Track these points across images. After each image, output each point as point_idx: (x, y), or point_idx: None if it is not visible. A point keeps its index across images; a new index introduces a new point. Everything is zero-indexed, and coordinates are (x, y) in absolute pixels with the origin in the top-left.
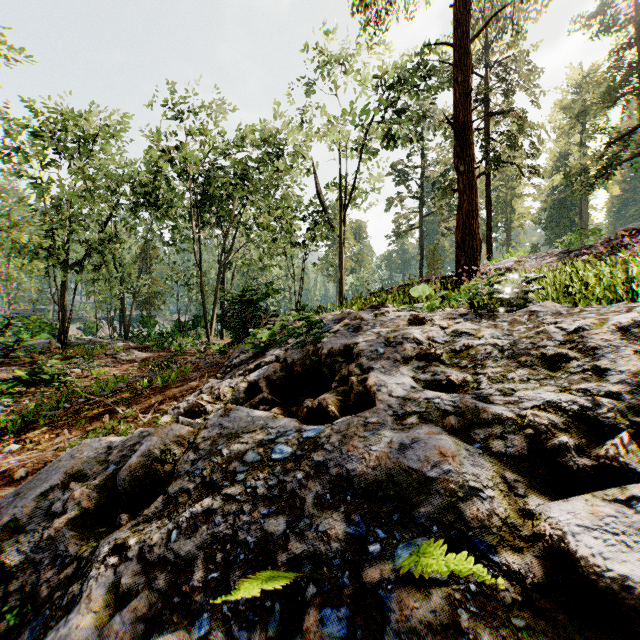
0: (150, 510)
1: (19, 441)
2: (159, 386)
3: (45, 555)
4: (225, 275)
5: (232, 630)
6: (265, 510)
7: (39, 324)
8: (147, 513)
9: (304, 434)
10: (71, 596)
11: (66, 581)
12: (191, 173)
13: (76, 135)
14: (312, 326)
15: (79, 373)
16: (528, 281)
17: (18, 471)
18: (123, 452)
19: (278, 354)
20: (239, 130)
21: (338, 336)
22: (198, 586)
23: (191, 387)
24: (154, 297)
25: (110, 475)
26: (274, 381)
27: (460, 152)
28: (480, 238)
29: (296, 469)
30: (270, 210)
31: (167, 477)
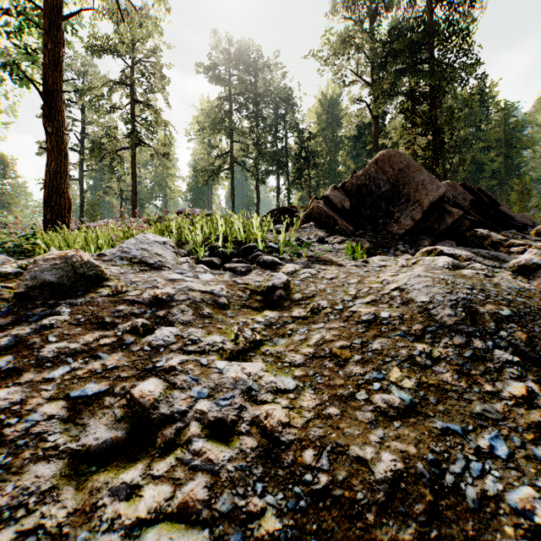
0: None
1: None
2: None
3: None
4: None
5: None
6: None
7: None
8: None
9: None
10: None
11: None
12: None
13: None
14: None
15: None
16: (19, 237)
17: None
18: None
19: None
20: None
21: None
22: None
23: None
24: None
25: None
26: None
27: (49, 114)
28: (70, 198)
29: None
30: None
31: None
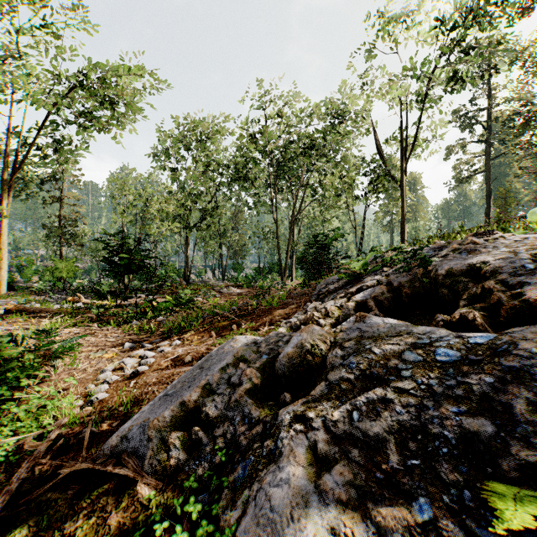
0: (316, 392)
1: (179, 339)
2: (266, 307)
3: (235, 413)
4: (294, 229)
5: (468, 525)
6: (453, 408)
7: (172, 269)
8: (313, 394)
9: (470, 340)
10: (266, 449)
11: (258, 437)
12: (269, 149)
13: (194, 135)
14: (415, 252)
15: (200, 300)
16: None
17: (186, 357)
18: (270, 346)
19: (379, 279)
20: (307, 107)
21: (451, 259)
22: (399, 469)
23: (291, 309)
24: (241, 249)
25: (265, 362)
26: (381, 301)
27: None
28: None
29: (473, 373)
30: (333, 171)
31: (317, 368)
